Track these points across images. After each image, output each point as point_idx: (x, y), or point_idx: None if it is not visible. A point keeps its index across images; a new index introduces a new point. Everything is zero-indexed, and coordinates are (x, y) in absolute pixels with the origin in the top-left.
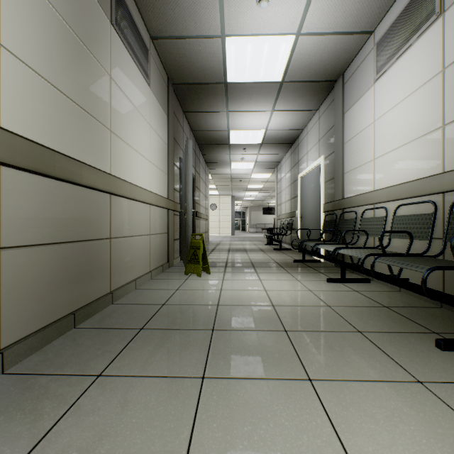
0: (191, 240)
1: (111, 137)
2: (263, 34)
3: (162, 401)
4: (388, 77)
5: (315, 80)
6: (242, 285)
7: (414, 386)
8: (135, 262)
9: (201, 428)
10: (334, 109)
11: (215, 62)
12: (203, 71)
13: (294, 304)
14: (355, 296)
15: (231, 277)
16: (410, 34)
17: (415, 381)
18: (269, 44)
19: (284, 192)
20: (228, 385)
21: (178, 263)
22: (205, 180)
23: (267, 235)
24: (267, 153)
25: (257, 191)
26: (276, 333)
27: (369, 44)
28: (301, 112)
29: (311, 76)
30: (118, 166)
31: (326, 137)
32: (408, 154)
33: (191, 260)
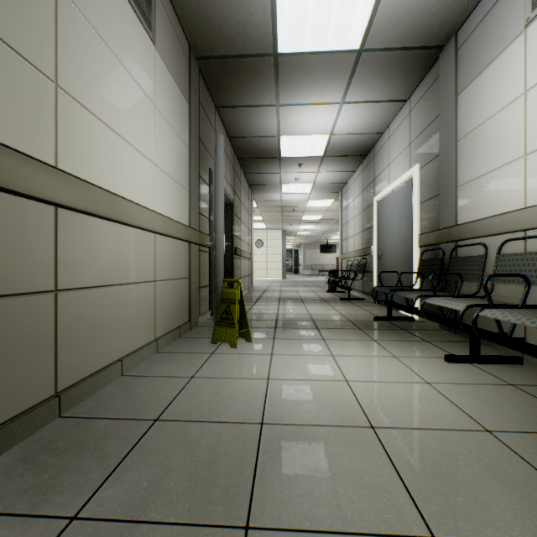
0: (222, 290)
1: (57, 97)
2: None
3: None
4: None
5: (411, 46)
6: (304, 368)
7: None
8: (123, 328)
9: None
10: (439, 91)
11: (259, 13)
12: (242, 32)
13: (413, 424)
14: (521, 401)
15: (285, 350)
16: None
17: None
18: None
19: (353, 222)
20: None
21: (206, 321)
22: (248, 208)
23: (329, 279)
24: (329, 170)
25: (313, 224)
26: None
27: None
28: (382, 104)
29: (406, 38)
30: (77, 156)
31: (423, 137)
32: None
33: (221, 321)
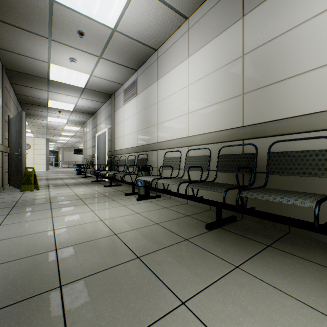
0: (25, 171)
1: None
2: (73, 69)
3: (39, 213)
4: (127, 106)
5: (102, 92)
6: (61, 192)
7: (112, 201)
8: None
9: (54, 212)
10: (111, 107)
11: (42, 69)
12: (33, 70)
13: (86, 194)
14: (112, 190)
15: (54, 190)
16: (131, 95)
17: (113, 200)
18: (76, 73)
19: (89, 142)
20: (61, 208)
21: (9, 188)
22: None
23: (77, 168)
24: (77, 116)
25: (69, 137)
26: (77, 200)
27: (122, 88)
28: (96, 102)
29: (100, 90)
30: None
31: (109, 119)
32: (131, 138)
33: (25, 183)
